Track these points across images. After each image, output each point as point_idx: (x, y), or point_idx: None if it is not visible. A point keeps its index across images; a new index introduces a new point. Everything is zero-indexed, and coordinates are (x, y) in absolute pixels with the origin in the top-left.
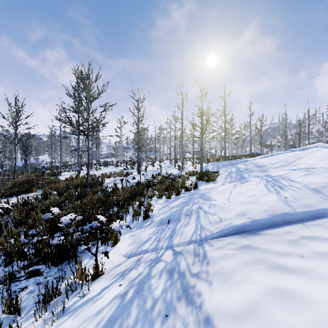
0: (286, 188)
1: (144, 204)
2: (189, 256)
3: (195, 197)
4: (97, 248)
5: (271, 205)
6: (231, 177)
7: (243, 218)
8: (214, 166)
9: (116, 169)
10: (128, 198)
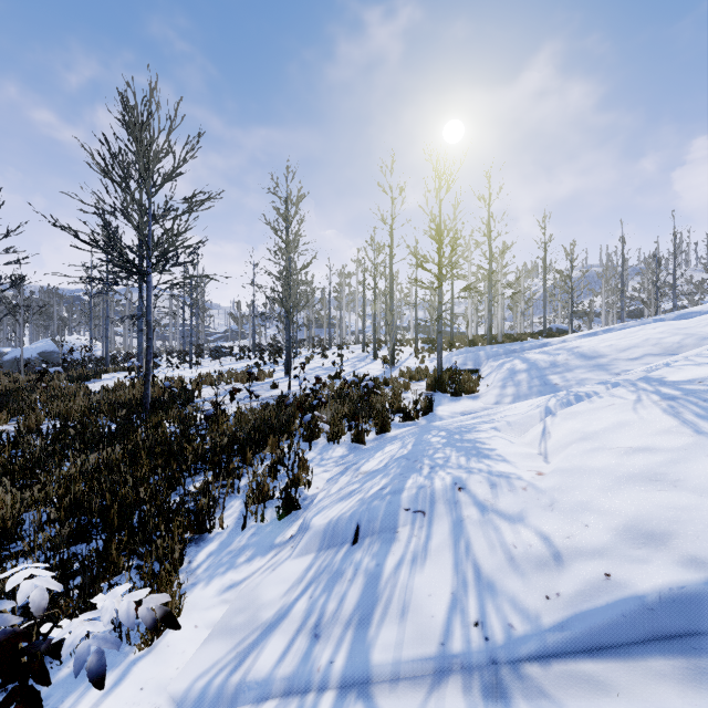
0: None
1: (287, 461)
2: None
3: (432, 442)
4: None
5: None
6: (517, 384)
7: (662, 559)
8: (469, 357)
9: (238, 366)
10: (245, 443)
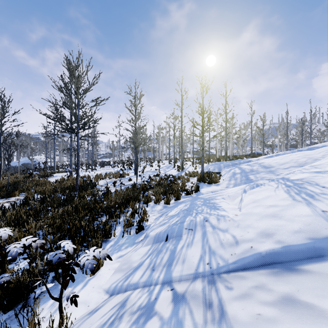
0: (319, 197)
1: (138, 211)
2: (197, 307)
3: (197, 203)
4: (61, 289)
5: (307, 222)
6: (235, 179)
7: (269, 241)
8: (216, 166)
9: (113, 170)
10: (120, 204)
